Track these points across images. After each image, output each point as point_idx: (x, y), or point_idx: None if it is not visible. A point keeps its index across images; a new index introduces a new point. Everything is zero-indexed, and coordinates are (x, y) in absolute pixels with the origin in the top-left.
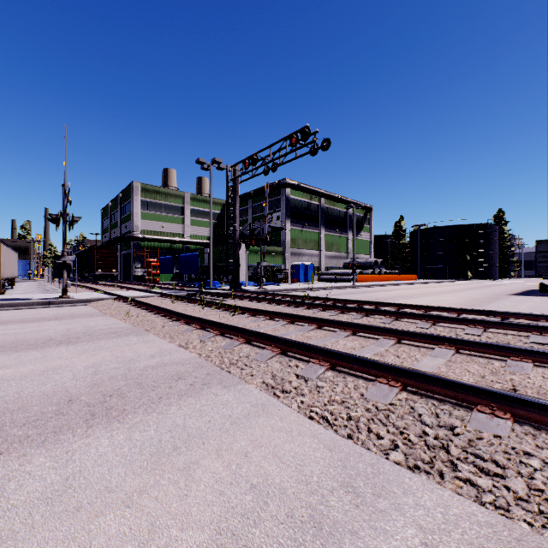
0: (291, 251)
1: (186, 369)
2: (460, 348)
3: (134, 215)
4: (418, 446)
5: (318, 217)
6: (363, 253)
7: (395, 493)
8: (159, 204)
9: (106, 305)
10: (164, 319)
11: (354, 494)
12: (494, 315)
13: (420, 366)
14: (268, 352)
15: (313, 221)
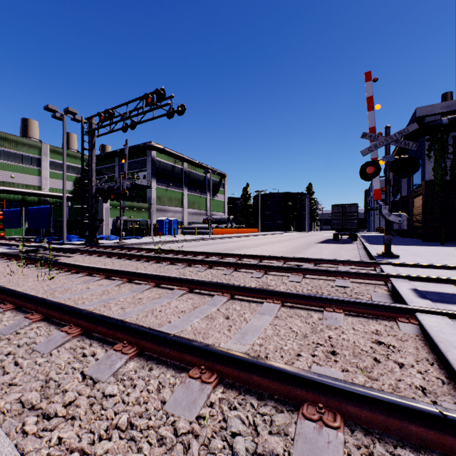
0: (157, 207)
1: None
2: (285, 300)
3: None
4: None
5: (182, 179)
6: (219, 211)
7: None
8: (7, 152)
9: None
10: None
11: None
12: (309, 262)
13: (247, 330)
14: (61, 335)
15: (177, 182)
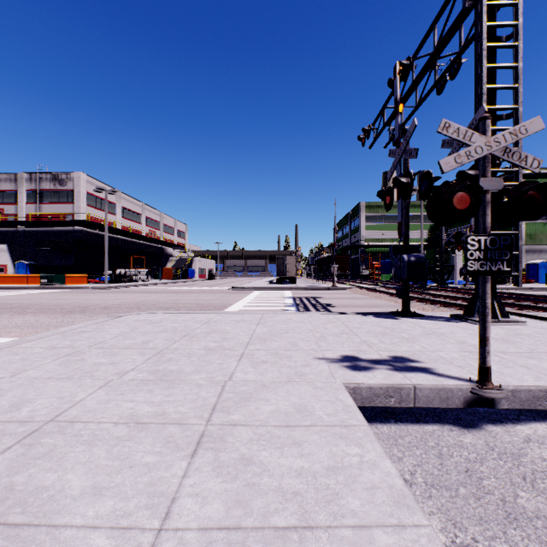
0: (527, 248)
1: (393, 305)
2: (521, 308)
3: (360, 228)
4: None
5: None
6: None
7: None
8: (380, 216)
9: (355, 290)
10: (386, 296)
11: None
12: None
13: None
14: (425, 303)
15: None
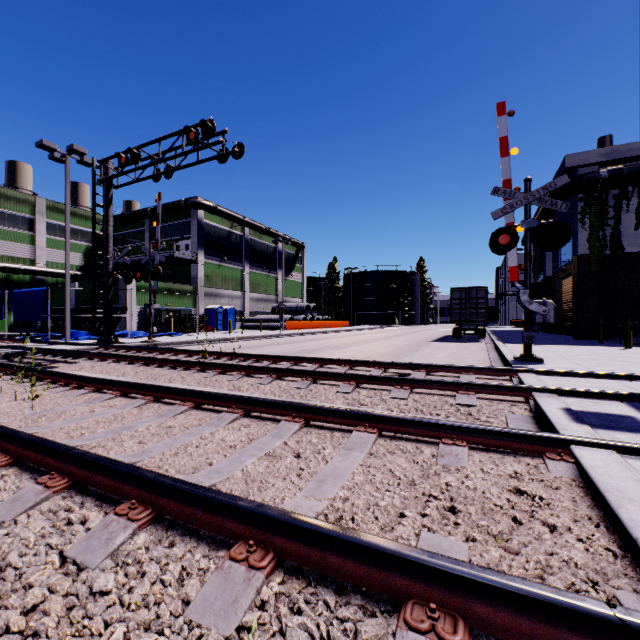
0: (205, 291)
1: None
2: (384, 428)
3: None
4: None
5: (242, 251)
6: (295, 296)
7: None
8: None
9: None
10: None
11: None
12: (420, 369)
13: (327, 475)
14: (35, 490)
15: (235, 255)
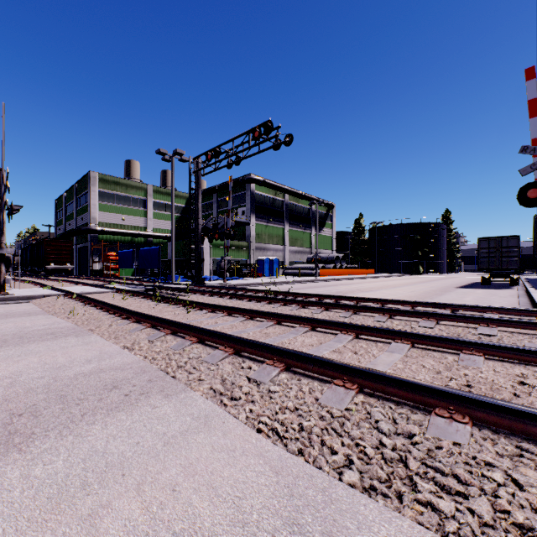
0: (256, 246)
1: (124, 375)
2: (415, 342)
3: (91, 206)
4: (374, 461)
5: (283, 213)
6: (325, 248)
7: (348, 529)
8: (119, 195)
9: (51, 302)
10: (113, 317)
11: (300, 535)
12: (445, 307)
13: (378, 362)
14: (220, 352)
15: (278, 216)
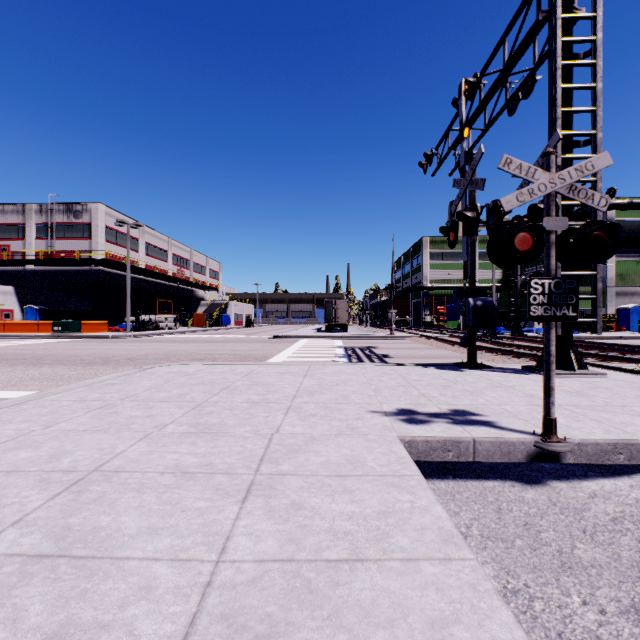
0: (617, 290)
1: (459, 356)
2: (604, 359)
3: (423, 267)
4: None
5: None
6: None
7: None
8: (446, 253)
9: (416, 339)
10: (451, 345)
11: None
12: None
13: None
14: (495, 354)
15: None
